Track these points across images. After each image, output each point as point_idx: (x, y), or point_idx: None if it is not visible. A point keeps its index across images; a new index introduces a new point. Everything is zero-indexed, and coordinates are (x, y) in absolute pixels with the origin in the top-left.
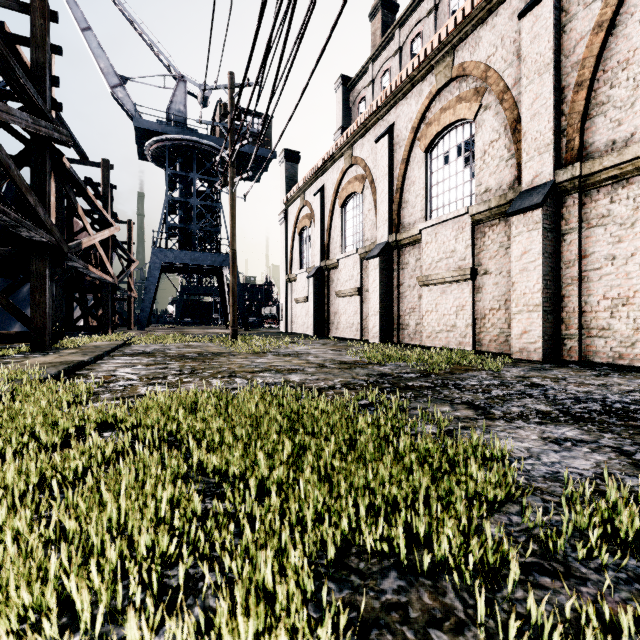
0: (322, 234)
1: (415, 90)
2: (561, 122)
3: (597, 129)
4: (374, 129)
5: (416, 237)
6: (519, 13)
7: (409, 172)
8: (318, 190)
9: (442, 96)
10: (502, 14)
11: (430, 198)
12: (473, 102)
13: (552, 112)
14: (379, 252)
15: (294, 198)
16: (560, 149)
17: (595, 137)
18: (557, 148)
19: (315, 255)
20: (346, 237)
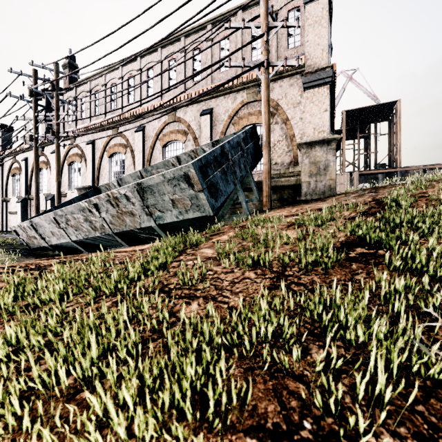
0: (27, 181)
1: (65, 142)
2: (95, 176)
3: (101, 180)
4: (51, 146)
5: (65, 195)
6: (86, 144)
7: (64, 170)
8: (24, 159)
9: (73, 150)
10: (86, 138)
11: (71, 182)
12: (80, 158)
13: (92, 173)
14: (51, 198)
15: (8, 155)
16: (95, 182)
17: (101, 182)
18: (94, 182)
19: (22, 191)
20: (40, 186)
